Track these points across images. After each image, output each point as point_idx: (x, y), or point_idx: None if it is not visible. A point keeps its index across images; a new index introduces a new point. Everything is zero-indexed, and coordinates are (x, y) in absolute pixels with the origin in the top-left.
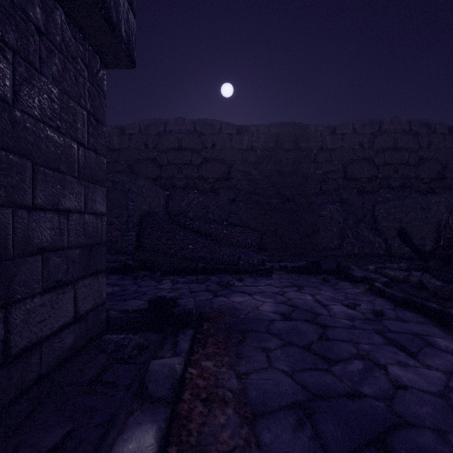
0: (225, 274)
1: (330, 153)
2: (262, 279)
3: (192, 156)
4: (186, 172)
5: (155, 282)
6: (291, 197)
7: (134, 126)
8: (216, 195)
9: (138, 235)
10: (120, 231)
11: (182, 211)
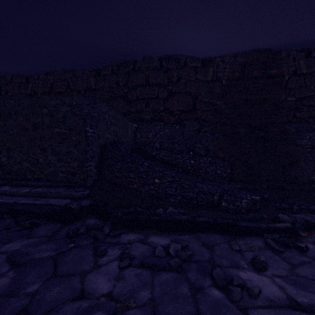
0: (213, 234)
1: (305, 78)
2: (303, 265)
3: (158, 90)
4: (153, 106)
5: (92, 254)
6: (260, 126)
7: (108, 67)
8: (182, 126)
9: (99, 165)
10: (78, 161)
11: (149, 142)
